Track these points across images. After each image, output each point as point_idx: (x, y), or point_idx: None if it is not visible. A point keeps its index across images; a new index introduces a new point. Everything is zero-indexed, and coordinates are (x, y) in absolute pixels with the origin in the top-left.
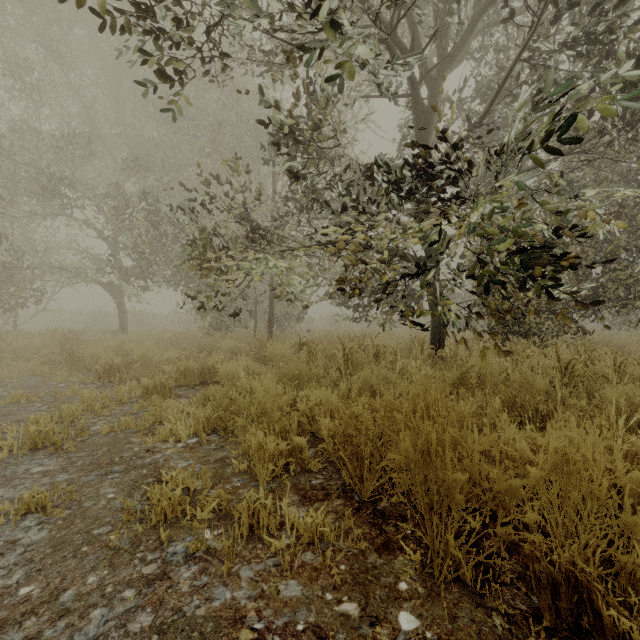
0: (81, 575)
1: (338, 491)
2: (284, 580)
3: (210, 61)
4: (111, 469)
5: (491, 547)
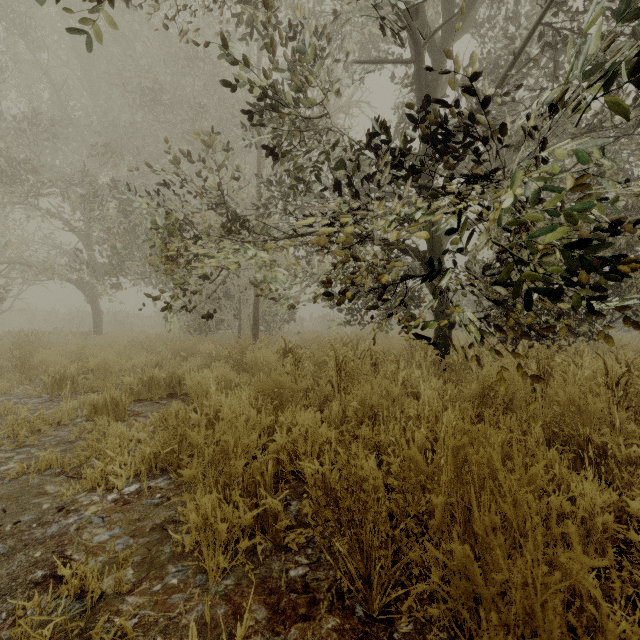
0: None
1: (330, 594)
2: None
3: None
4: None
5: None
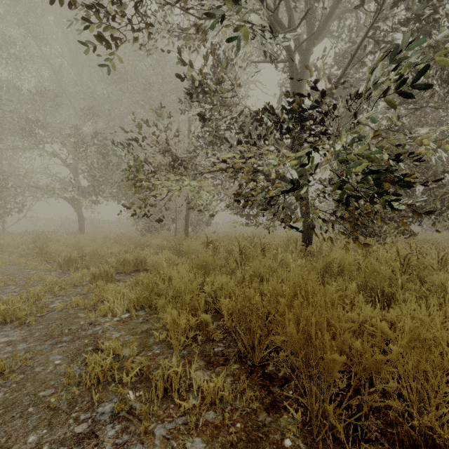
0: (24, 434)
1: (235, 357)
2: (190, 438)
3: (139, 30)
4: (60, 339)
5: (357, 406)
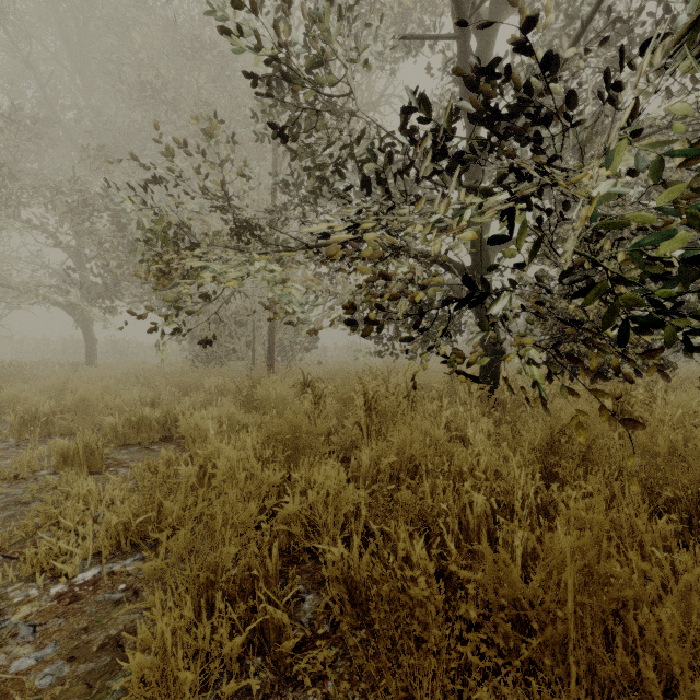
0: None
1: None
2: None
3: None
4: None
5: None
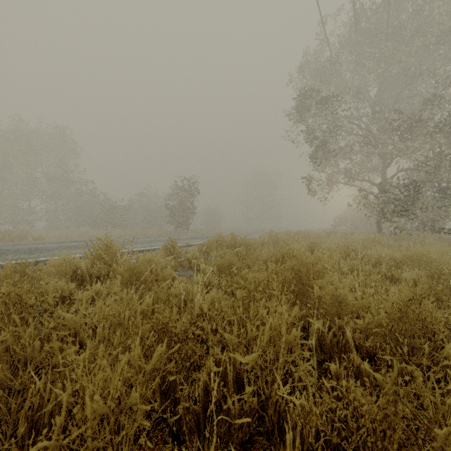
0: None
1: None
2: None
3: None
4: None
5: None
